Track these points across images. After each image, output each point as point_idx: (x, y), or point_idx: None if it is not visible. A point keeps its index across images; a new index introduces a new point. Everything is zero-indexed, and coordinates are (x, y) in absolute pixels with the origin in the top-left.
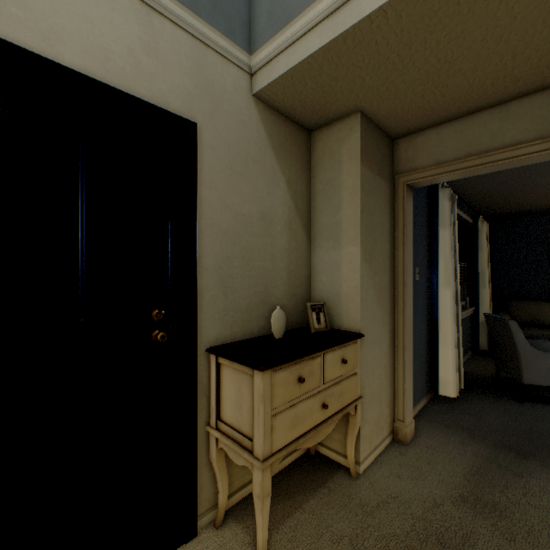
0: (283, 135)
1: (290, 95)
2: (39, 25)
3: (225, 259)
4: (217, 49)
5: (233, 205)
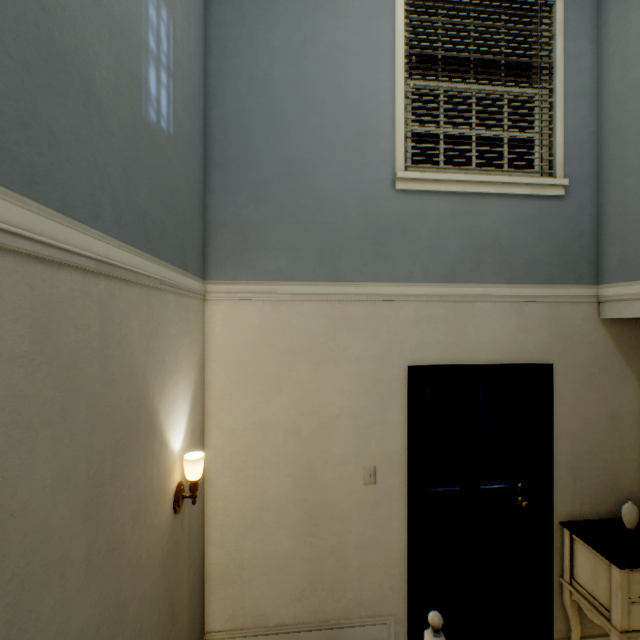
0: (632, 336)
1: None
2: (471, 347)
3: (573, 454)
4: (567, 299)
5: (580, 412)
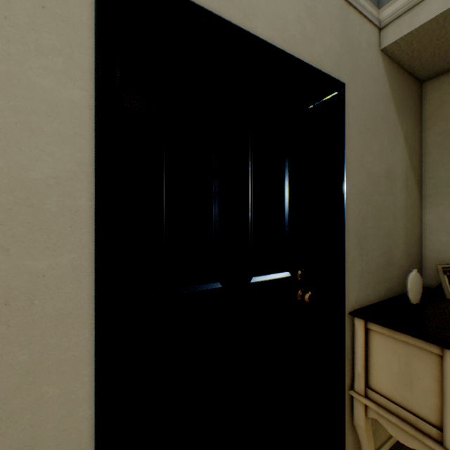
0: (401, 88)
1: (427, 42)
2: (241, 2)
3: (360, 219)
4: (356, 6)
5: (366, 165)
